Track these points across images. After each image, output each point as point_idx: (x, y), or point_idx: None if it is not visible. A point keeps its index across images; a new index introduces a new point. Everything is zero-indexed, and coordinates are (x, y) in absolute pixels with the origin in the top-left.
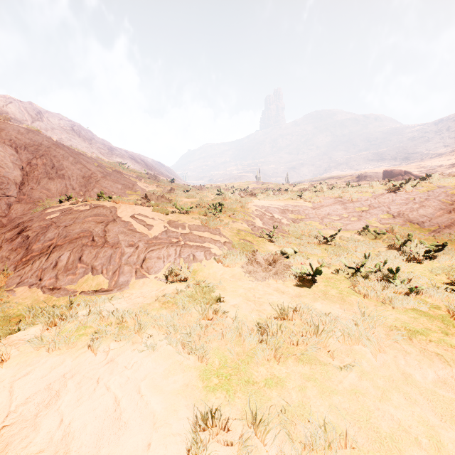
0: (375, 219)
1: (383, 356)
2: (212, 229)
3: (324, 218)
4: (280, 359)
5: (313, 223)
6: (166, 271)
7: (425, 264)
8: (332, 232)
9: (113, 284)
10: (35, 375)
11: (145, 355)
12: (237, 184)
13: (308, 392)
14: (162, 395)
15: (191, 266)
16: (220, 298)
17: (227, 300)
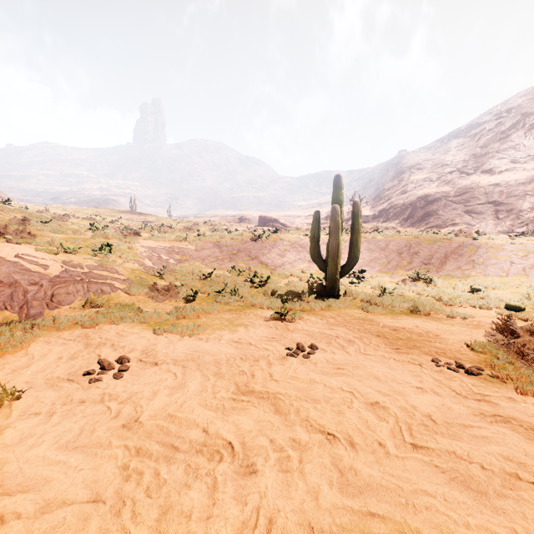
0: (241, 261)
1: (217, 315)
2: (109, 269)
3: (205, 259)
4: (179, 320)
5: (196, 263)
6: (80, 302)
7: (259, 288)
8: (210, 270)
9: (24, 317)
10: (66, 335)
11: (116, 326)
12: (104, 211)
13: (189, 323)
14: (136, 330)
15: (107, 296)
16: (140, 308)
17: (144, 309)
